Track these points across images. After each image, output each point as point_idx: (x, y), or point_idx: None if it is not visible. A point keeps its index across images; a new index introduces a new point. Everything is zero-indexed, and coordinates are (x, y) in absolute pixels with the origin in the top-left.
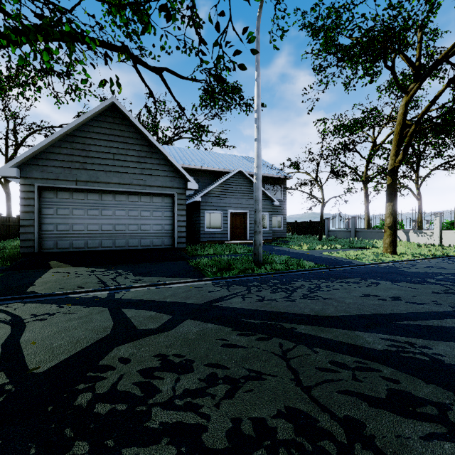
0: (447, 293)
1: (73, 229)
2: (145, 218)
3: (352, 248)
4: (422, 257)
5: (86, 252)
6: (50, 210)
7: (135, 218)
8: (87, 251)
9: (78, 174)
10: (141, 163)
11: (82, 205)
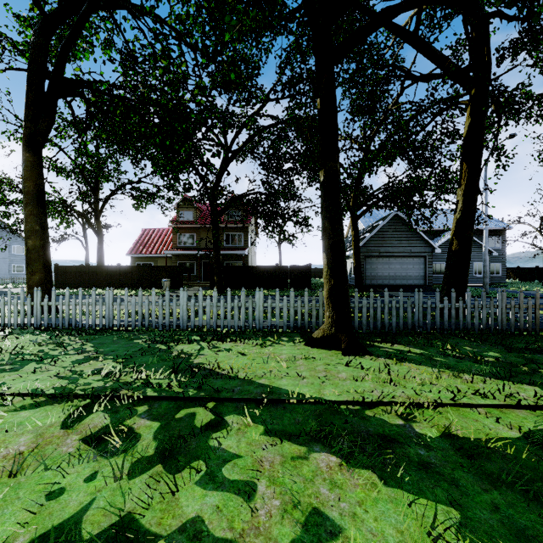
0: None
1: (377, 275)
2: (410, 269)
3: None
4: None
5: (385, 286)
6: (368, 266)
7: (405, 269)
8: (384, 285)
9: (380, 249)
10: (408, 241)
11: (381, 263)
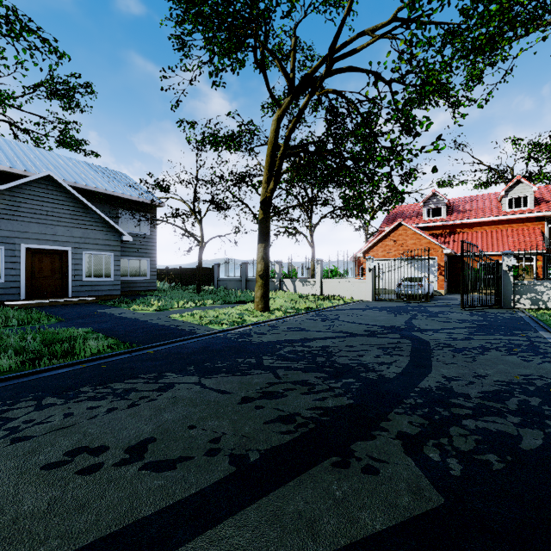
0: (264, 396)
1: None
2: None
3: (229, 303)
4: (295, 312)
5: None
6: None
7: None
8: None
9: None
10: None
11: None
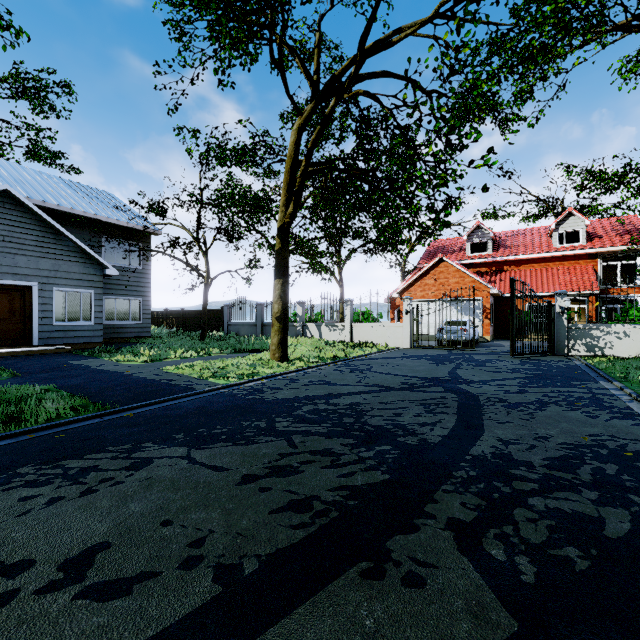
0: (273, 473)
1: None
2: None
3: (240, 352)
4: (320, 361)
5: None
6: None
7: None
8: None
9: None
10: None
11: None
